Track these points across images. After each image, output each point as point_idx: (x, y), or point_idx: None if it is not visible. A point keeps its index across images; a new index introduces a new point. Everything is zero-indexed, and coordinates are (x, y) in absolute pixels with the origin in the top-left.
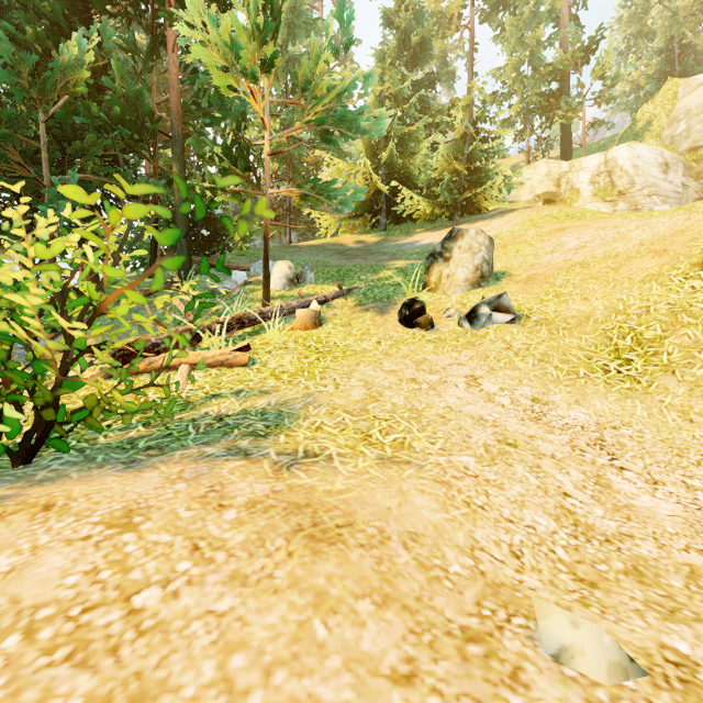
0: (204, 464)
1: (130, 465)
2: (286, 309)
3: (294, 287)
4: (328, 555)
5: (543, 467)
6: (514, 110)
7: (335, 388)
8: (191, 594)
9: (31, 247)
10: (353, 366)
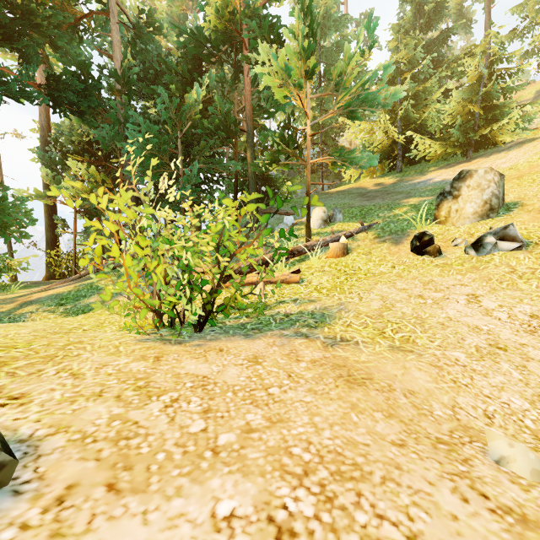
0: (285, 339)
1: (247, 336)
2: (322, 243)
3: (327, 225)
4: (358, 390)
5: (528, 367)
6: (538, 39)
7: (359, 300)
8: (292, 393)
9: (193, 221)
10: (372, 284)
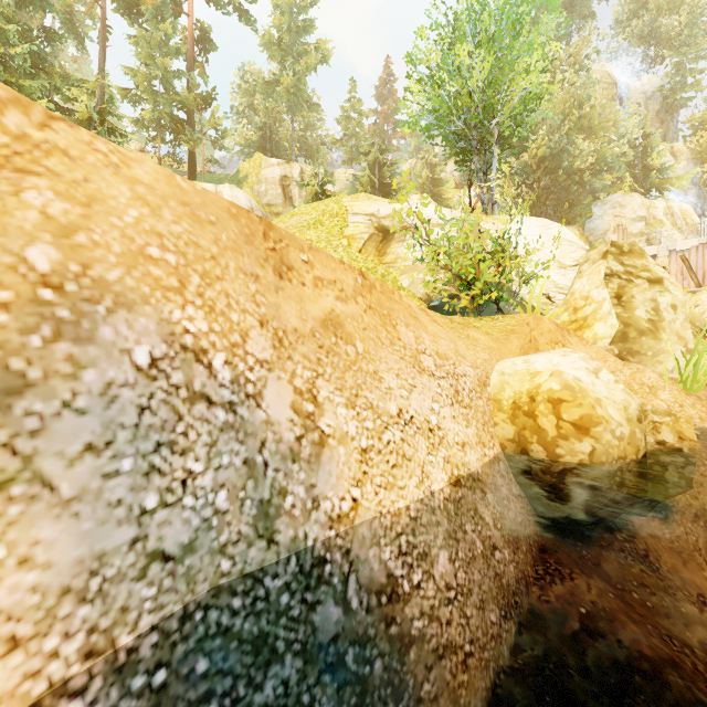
0: None
1: None
2: None
3: None
4: None
5: None
6: (147, 115)
7: None
8: None
9: None
10: None
